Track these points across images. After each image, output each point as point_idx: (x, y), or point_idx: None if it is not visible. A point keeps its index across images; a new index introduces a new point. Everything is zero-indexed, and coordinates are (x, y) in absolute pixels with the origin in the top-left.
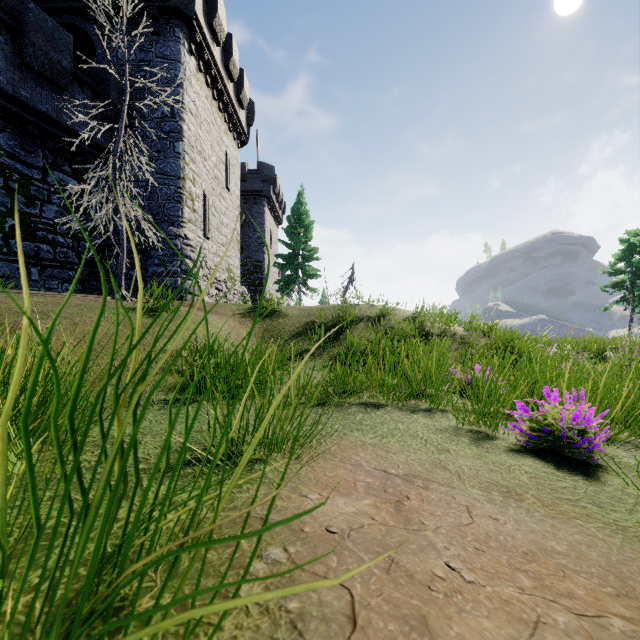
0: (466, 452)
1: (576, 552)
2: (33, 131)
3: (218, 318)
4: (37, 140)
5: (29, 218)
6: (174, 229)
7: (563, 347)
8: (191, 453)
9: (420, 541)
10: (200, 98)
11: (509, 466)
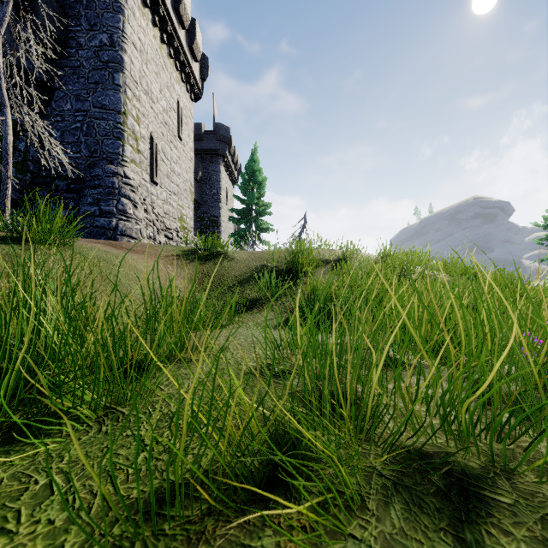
0: None
1: None
2: None
3: (141, 258)
4: None
5: None
6: (112, 166)
7: None
8: None
9: None
10: (146, 35)
11: None
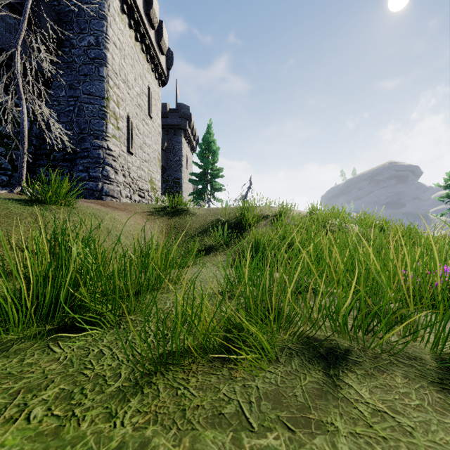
0: None
1: None
2: None
3: (124, 214)
4: None
5: None
6: (98, 141)
7: None
8: None
9: None
10: (124, 35)
11: None
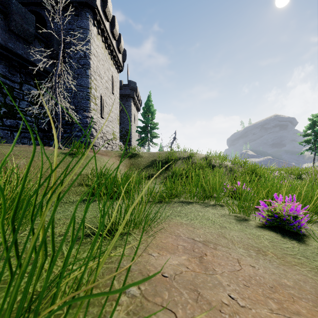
0: (235, 228)
1: (298, 286)
2: (15, 64)
3: (107, 158)
4: (17, 69)
5: (13, 108)
6: (86, 113)
7: (280, 172)
8: (90, 229)
9: (213, 281)
10: (99, 48)
11: (258, 235)
